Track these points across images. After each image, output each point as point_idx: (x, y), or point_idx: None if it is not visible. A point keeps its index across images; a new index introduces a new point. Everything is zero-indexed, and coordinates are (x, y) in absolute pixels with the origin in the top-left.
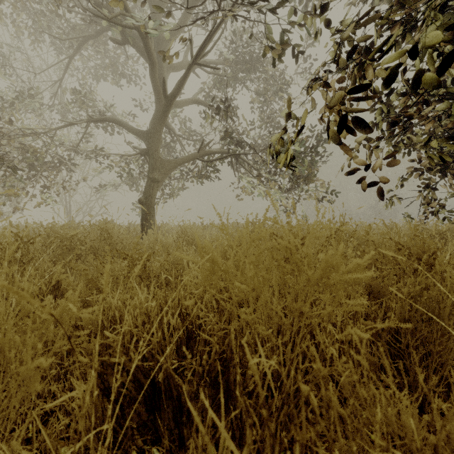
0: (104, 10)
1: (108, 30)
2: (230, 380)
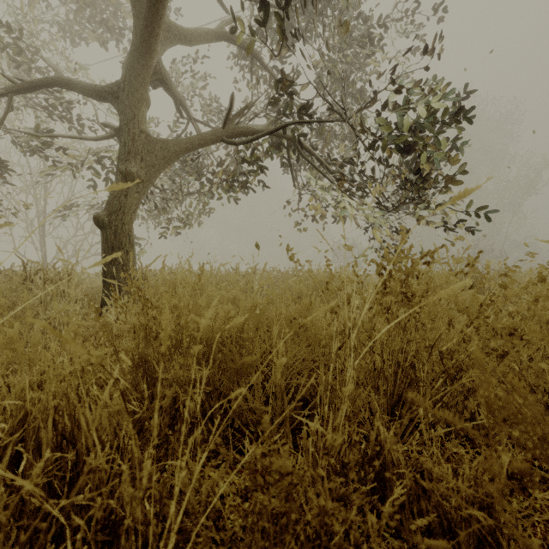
0: None
1: None
2: None
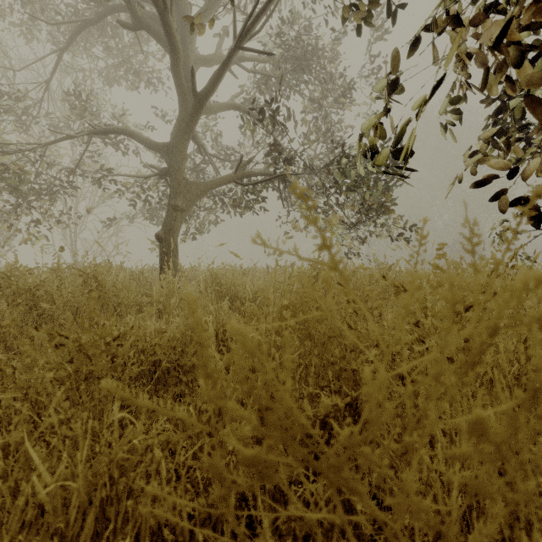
0: None
1: (118, 12)
2: None
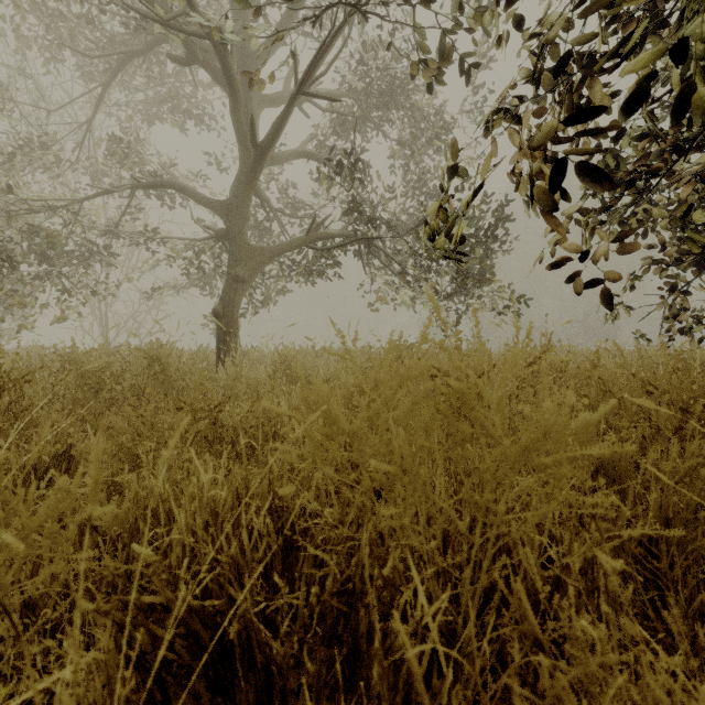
0: (158, 9)
1: (166, 42)
2: (360, 633)
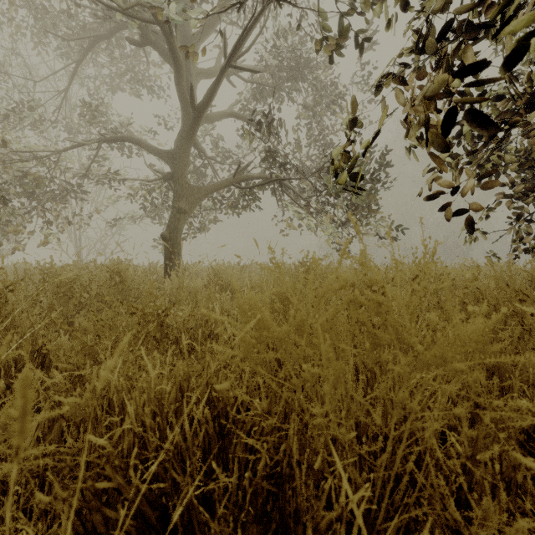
0: (118, 1)
1: (125, 29)
2: (288, 513)
